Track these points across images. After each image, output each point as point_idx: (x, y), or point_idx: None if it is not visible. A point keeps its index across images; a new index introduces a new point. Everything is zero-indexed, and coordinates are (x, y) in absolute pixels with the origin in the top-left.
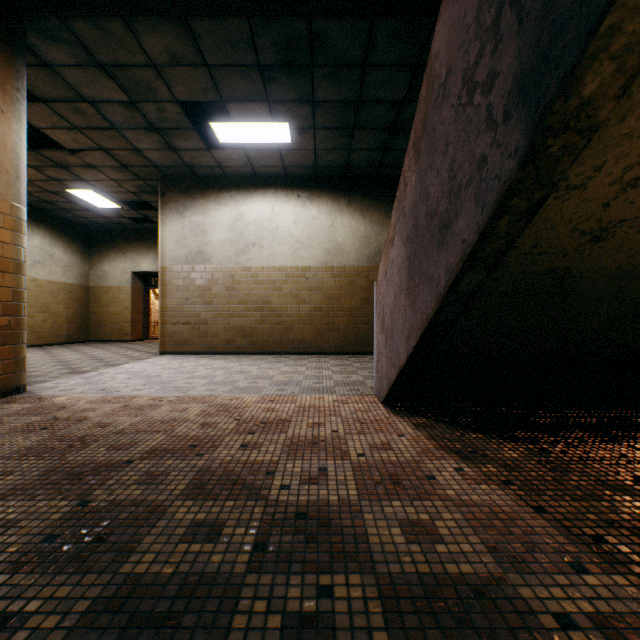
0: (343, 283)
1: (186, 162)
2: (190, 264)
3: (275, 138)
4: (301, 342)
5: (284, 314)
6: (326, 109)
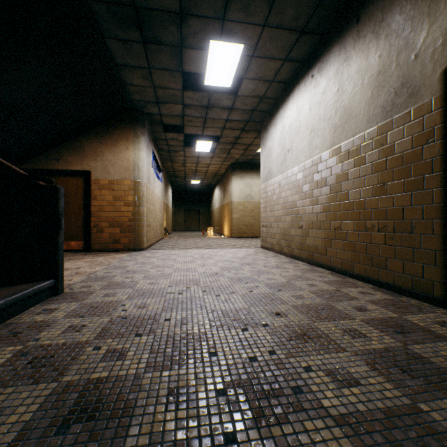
0: (350, 166)
1: (248, 109)
2: (266, 181)
3: (232, 55)
4: (313, 250)
5: (303, 217)
6: (192, 3)
